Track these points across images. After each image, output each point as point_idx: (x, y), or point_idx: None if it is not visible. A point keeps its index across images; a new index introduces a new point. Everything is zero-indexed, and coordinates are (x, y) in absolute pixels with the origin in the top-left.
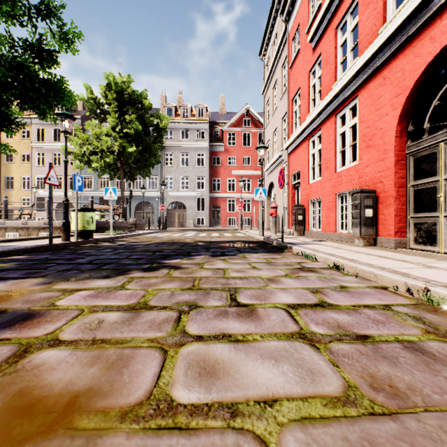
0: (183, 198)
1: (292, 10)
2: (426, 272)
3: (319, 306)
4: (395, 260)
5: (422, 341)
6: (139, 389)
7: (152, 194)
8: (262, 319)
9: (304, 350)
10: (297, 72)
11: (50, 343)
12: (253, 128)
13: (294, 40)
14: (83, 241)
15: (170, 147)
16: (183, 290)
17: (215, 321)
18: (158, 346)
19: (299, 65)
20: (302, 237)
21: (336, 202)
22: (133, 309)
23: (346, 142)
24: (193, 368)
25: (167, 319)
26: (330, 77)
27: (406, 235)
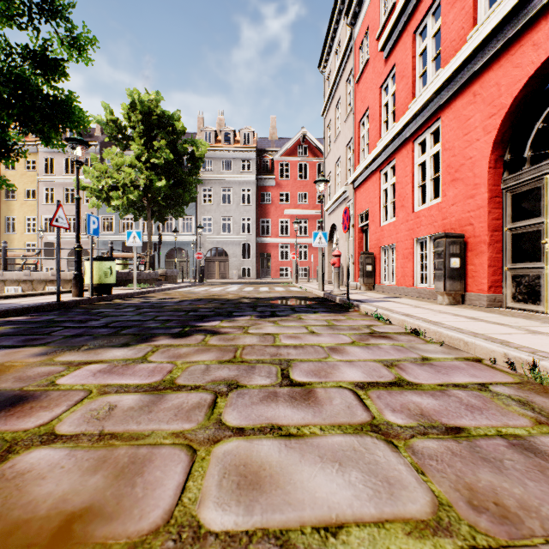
0: (224, 243)
1: (360, 11)
2: (530, 339)
3: (396, 385)
4: (490, 323)
5: (533, 436)
6: (155, 508)
7: (187, 239)
8: (322, 404)
9: (378, 450)
10: (366, 88)
11: (43, 439)
12: (310, 157)
13: (361, 49)
14: (99, 297)
15: (208, 181)
16: (221, 364)
17: (261, 407)
18: (185, 444)
19: (368, 79)
20: (372, 292)
21: (414, 249)
22: (155, 390)
23: (427, 174)
24: (229, 476)
25: (199, 404)
26: (406, 94)
27: (501, 290)
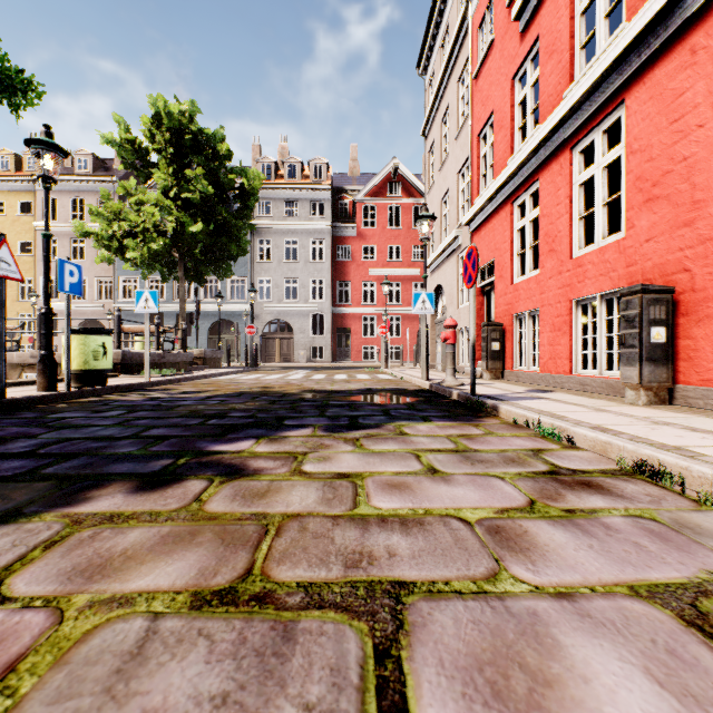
0: (288, 314)
1: None
2: None
3: None
4: None
5: None
6: None
7: (237, 308)
8: None
9: None
10: (489, 84)
11: None
12: (404, 198)
13: (482, 29)
14: (82, 391)
15: (266, 230)
16: (197, 612)
17: None
18: None
19: (493, 69)
20: (501, 381)
21: (571, 317)
22: None
23: (596, 197)
24: None
25: None
26: (558, 78)
27: None
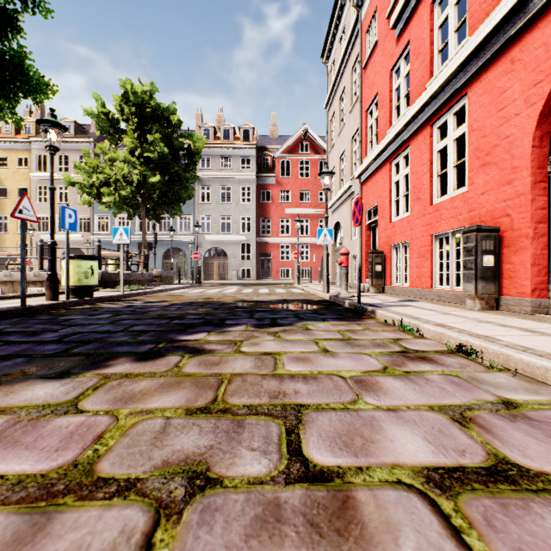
0: (223, 243)
1: None
2: None
3: (501, 478)
4: None
5: None
6: None
7: (184, 238)
8: None
9: None
10: (374, 73)
11: None
12: (312, 154)
13: (369, 32)
14: (77, 301)
15: (207, 179)
16: (190, 416)
17: None
18: None
19: (377, 63)
20: (382, 294)
21: (432, 247)
22: (43, 497)
23: (448, 161)
24: None
25: None
26: (422, 73)
27: (547, 293)
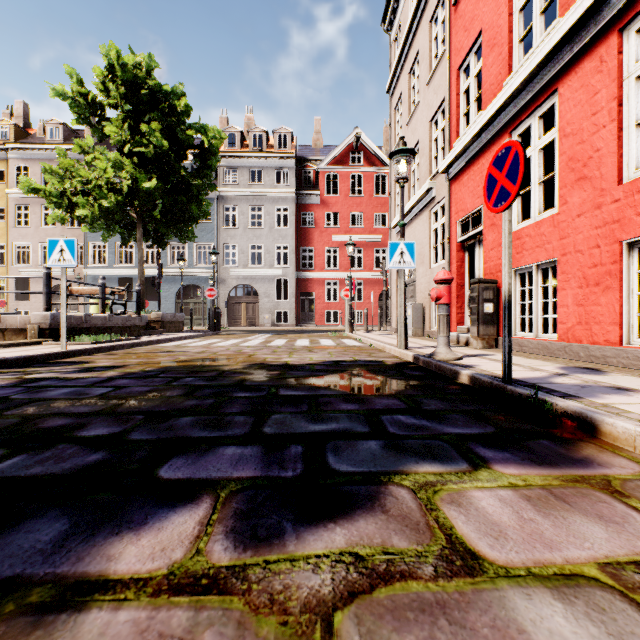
0: (253, 278)
1: None
2: None
3: None
4: None
5: None
6: None
7: (203, 273)
8: None
9: None
10: (475, 2)
11: None
12: (366, 166)
13: None
14: None
15: (232, 197)
16: None
17: None
18: None
19: None
20: (499, 351)
21: (621, 265)
22: None
23: None
24: None
25: None
26: None
27: None
